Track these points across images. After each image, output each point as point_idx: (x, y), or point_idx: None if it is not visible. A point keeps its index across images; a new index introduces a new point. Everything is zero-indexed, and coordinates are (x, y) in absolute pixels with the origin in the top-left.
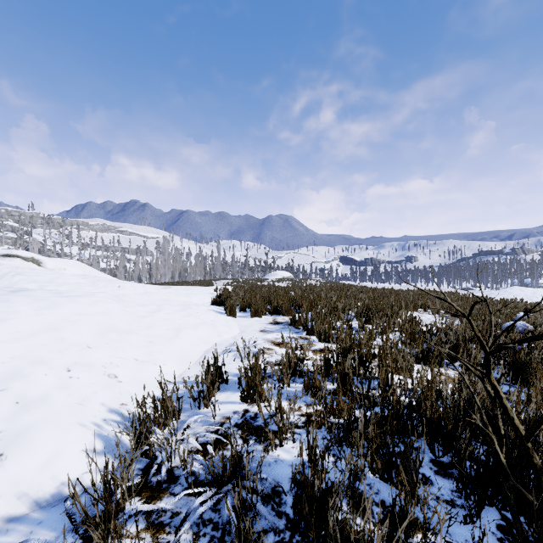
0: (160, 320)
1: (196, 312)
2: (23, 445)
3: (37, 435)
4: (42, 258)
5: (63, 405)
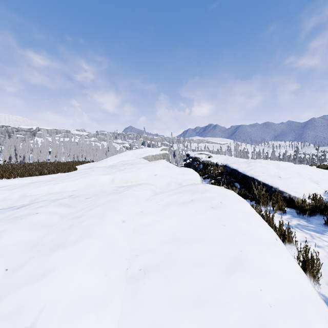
0: (311, 170)
1: (322, 169)
2: (320, 183)
3: (321, 182)
4: (211, 154)
5: (317, 180)
